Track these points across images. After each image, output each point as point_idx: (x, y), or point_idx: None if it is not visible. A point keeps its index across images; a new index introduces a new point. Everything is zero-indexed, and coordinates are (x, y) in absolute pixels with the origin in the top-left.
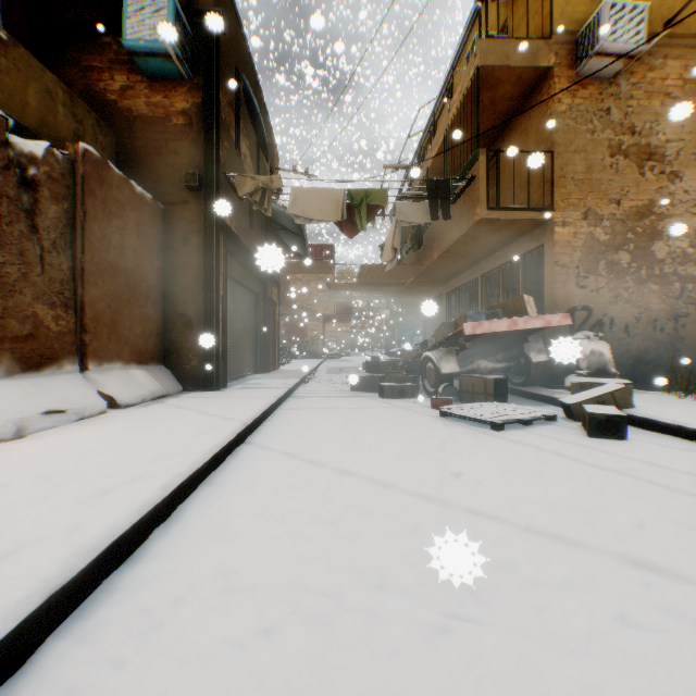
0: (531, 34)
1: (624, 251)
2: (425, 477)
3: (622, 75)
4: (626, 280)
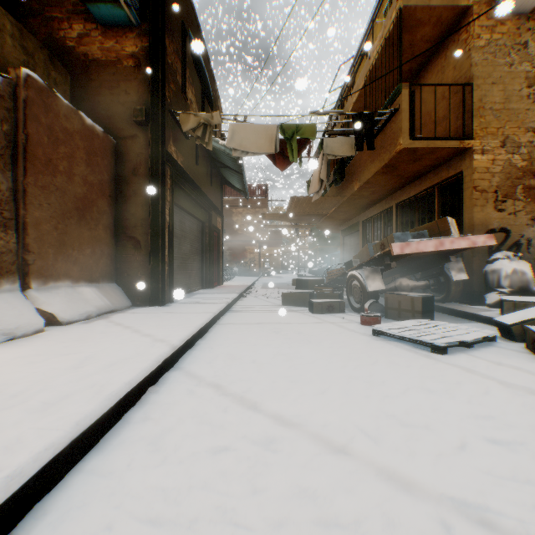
0: None
1: None
2: (385, 433)
3: None
4: None
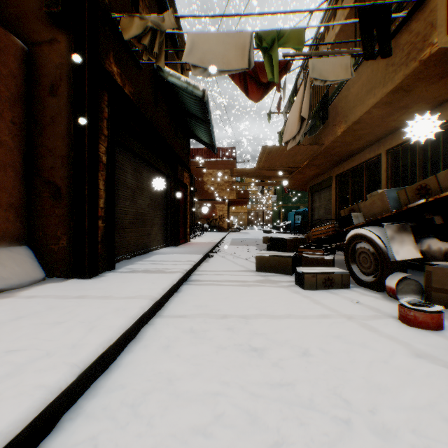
0: None
1: None
2: None
3: None
4: None
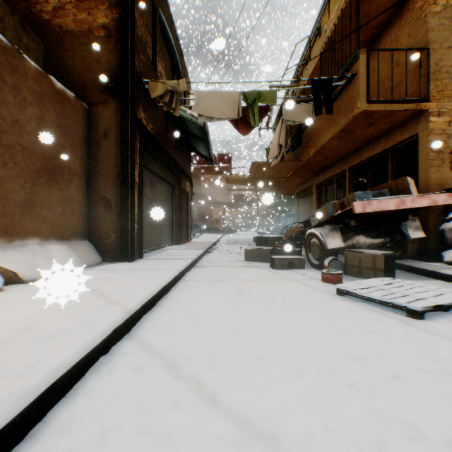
0: None
1: None
2: None
3: None
4: None
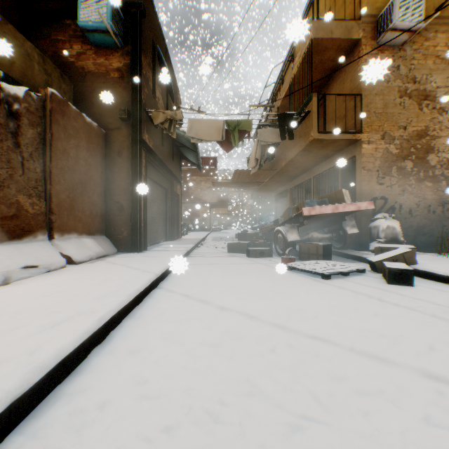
0: (346, 17)
1: (409, 160)
2: (279, 312)
3: (407, 44)
4: (410, 179)
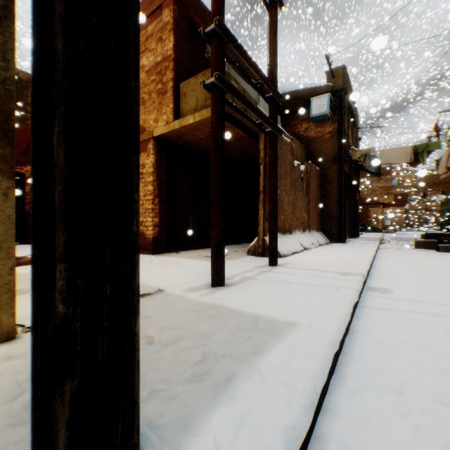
0: None
1: None
2: None
3: None
4: None
